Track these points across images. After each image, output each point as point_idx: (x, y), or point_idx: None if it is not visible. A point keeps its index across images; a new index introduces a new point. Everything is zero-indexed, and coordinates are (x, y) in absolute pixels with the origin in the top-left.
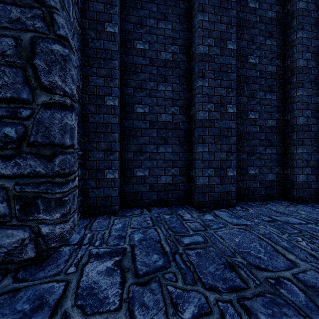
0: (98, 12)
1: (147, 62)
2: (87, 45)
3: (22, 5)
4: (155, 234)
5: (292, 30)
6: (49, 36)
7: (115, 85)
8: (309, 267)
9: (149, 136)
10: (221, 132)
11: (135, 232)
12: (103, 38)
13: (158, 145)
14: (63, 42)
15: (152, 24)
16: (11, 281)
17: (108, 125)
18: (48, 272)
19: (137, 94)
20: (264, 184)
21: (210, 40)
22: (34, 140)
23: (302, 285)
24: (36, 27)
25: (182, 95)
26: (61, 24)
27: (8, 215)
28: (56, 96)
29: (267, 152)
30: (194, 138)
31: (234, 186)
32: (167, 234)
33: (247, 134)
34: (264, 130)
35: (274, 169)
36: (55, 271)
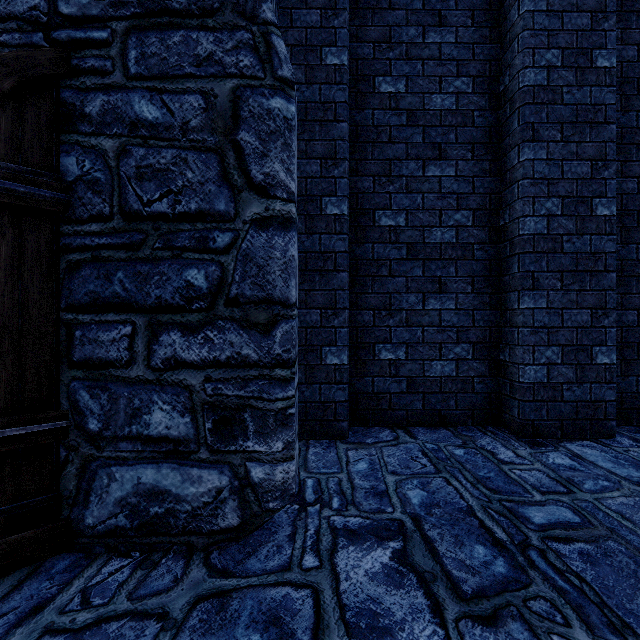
0: (309, 29)
1: (403, 120)
2: None
3: (216, 27)
4: (451, 491)
5: None
6: (264, 81)
7: (342, 174)
8: None
9: (406, 276)
10: (579, 264)
11: (405, 484)
12: (319, 80)
13: (426, 294)
14: (287, 91)
15: (412, 37)
16: (204, 573)
17: (329, 257)
18: (267, 561)
19: (382, 190)
20: None
21: (552, 53)
22: (237, 293)
23: None
24: (242, 66)
25: (478, 185)
26: (283, 55)
27: (192, 440)
28: (277, 202)
29: None
30: (509, 278)
31: (612, 389)
32: (480, 494)
33: (639, 265)
34: None
35: None
36: (278, 559)
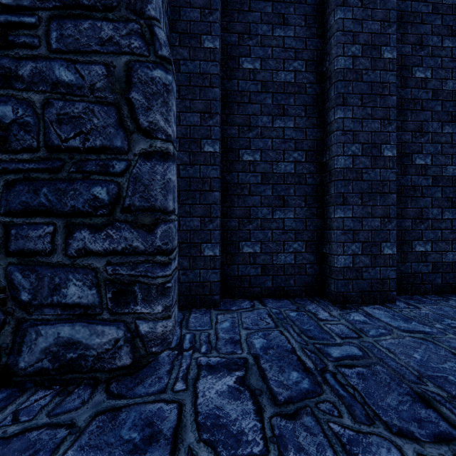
0: (192, 22)
1: (258, 88)
2: (178, 69)
3: (115, 19)
4: (282, 339)
5: None
6: (149, 58)
7: (215, 124)
8: None
9: (261, 195)
10: (373, 188)
11: (253, 335)
12: (199, 58)
13: (274, 208)
14: (166, 65)
15: (265, 31)
16: (104, 397)
17: (206, 181)
18: (149, 387)
19: (244, 135)
20: (440, 267)
21: (355, 47)
22: (130, 203)
23: None
24: (133, 47)
25: (309, 134)
26: (162, 40)
27: (97, 306)
28: (158, 142)
29: (445, 217)
30: (328, 197)
31: (394, 270)
32: (301, 340)
33: (413, 189)
34: (441, 183)
35: None
36: (157, 386)
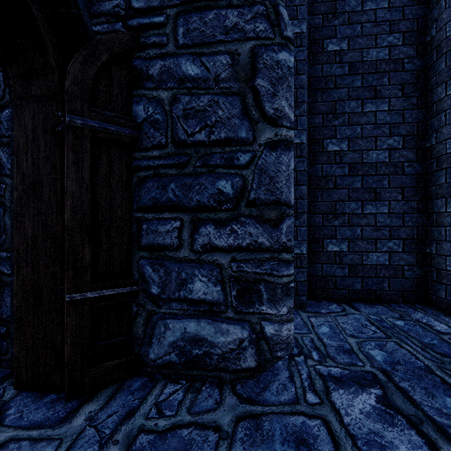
0: None
1: (345, 70)
2: None
3: (239, 4)
4: (405, 353)
5: None
6: (274, 41)
7: (302, 113)
8: None
9: (348, 188)
10: None
11: (365, 345)
12: None
13: (364, 202)
14: (289, 46)
15: (353, 7)
16: (236, 399)
17: None
18: (279, 395)
19: (329, 124)
20: None
21: None
22: (254, 197)
23: None
24: (258, 31)
25: (407, 116)
26: (286, 20)
27: (222, 303)
28: (283, 130)
29: None
30: (435, 187)
31: None
32: (432, 357)
33: None
34: None
35: None
36: (287, 395)
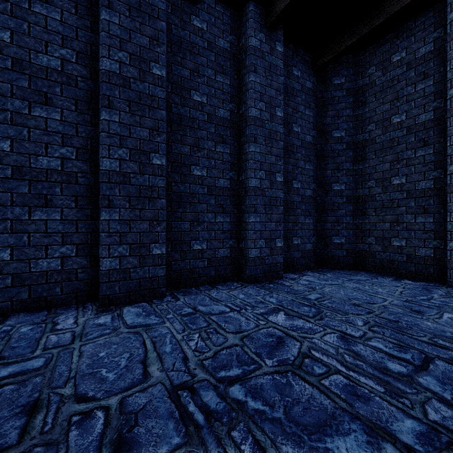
0: None
1: (8, 64)
2: None
3: None
4: None
5: (246, 70)
6: None
7: None
8: (160, 379)
9: (11, 192)
10: (142, 192)
11: None
12: None
13: (33, 207)
14: None
15: (18, 1)
16: None
17: None
18: None
19: None
20: (214, 262)
21: (123, 54)
22: None
23: (116, 414)
24: None
25: (81, 131)
26: None
27: None
28: None
29: (218, 220)
30: (99, 198)
31: (163, 269)
32: None
33: (191, 196)
34: (215, 192)
35: (227, 243)
36: None
